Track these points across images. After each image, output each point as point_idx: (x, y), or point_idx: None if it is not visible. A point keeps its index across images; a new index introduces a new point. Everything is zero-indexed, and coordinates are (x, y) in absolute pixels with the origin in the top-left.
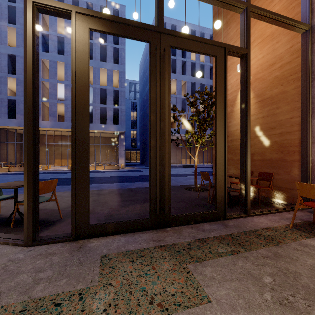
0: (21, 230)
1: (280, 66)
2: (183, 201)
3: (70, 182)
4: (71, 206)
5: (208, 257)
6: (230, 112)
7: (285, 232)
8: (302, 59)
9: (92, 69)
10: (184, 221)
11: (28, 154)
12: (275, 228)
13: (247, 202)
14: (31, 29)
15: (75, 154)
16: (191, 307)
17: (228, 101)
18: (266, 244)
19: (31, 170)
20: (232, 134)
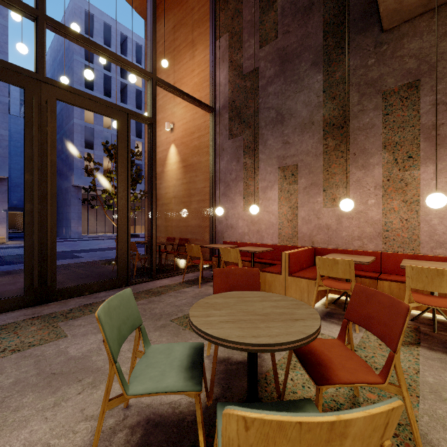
0: None
1: (198, 137)
2: (91, 276)
3: None
4: None
5: (85, 314)
6: (161, 173)
7: (174, 286)
8: (210, 137)
9: None
10: (76, 293)
11: None
12: (170, 285)
13: (153, 266)
14: None
15: None
16: (46, 343)
17: (160, 159)
18: (150, 296)
19: None
20: (163, 197)
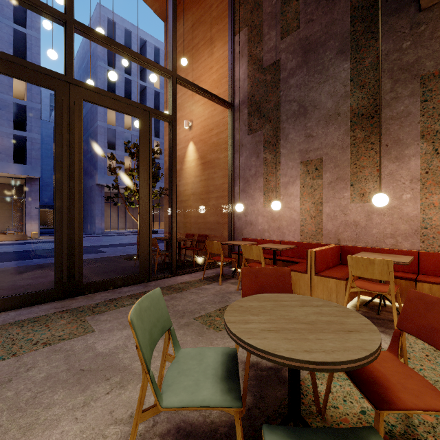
0: None
1: (217, 133)
2: (114, 271)
3: None
4: None
5: (111, 309)
6: (179, 170)
7: (195, 283)
8: (229, 133)
9: None
10: (101, 287)
11: None
12: (190, 281)
13: (173, 262)
14: None
15: None
16: (75, 338)
17: (178, 157)
18: (171, 293)
19: None
20: (181, 194)
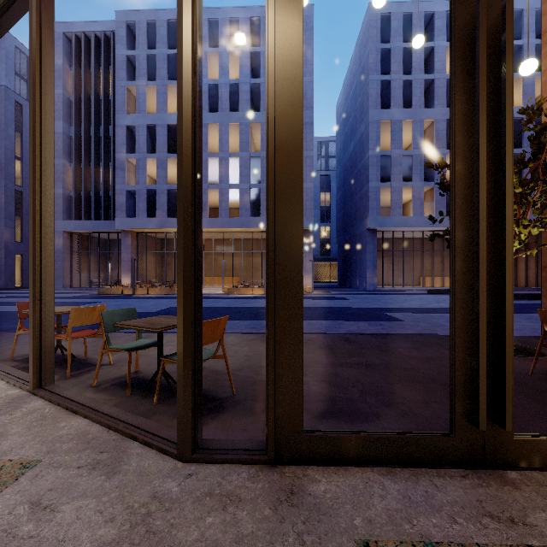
0: (170, 412)
1: None
2: None
3: (229, 314)
4: (244, 367)
5: None
6: None
7: None
8: None
9: (258, 127)
10: None
11: (184, 267)
12: None
13: None
14: (190, 1)
15: (273, 267)
16: None
17: None
18: None
19: (190, 300)
20: None
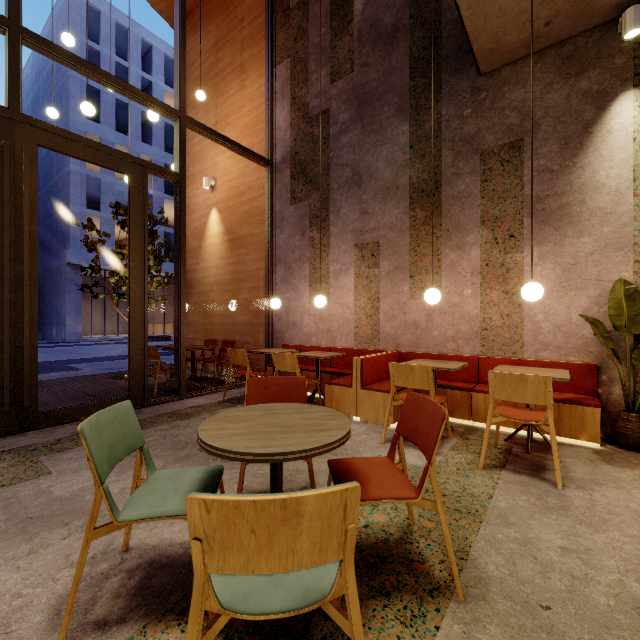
0: None
1: (249, 200)
2: (92, 395)
3: None
4: None
5: (80, 445)
6: (198, 248)
7: (211, 407)
8: (266, 200)
9: None
10: (68, 418)
11: None
12: (205, 405)
13: (181, 379)
14: None
15: None
16: (20, 483)
17: (196, 229)
18: (174, 420)
19: None
20: (200, 282)
